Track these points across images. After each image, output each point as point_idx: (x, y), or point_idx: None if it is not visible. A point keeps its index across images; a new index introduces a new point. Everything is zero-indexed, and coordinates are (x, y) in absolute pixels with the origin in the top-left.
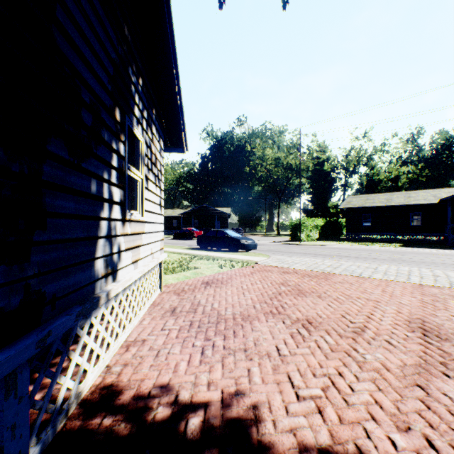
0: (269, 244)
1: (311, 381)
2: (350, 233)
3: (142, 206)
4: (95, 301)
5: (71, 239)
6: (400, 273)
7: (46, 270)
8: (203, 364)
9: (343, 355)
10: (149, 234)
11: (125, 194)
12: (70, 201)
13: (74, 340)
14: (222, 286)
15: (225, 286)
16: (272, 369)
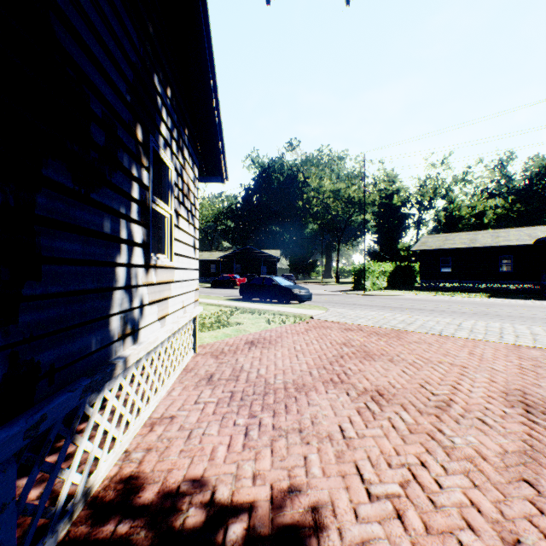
0: (327, 294)
1: (386, 473)
2: (425, 281)
3: (171, 248)
4: (108, 371)
5: (76, 291)
6: (490, 331)
7: (41, 333)
8: (248, 449)
9: (425, 437)
10: (180, 283)
11: (149, 233)
12: (75, 243)
13: (86, 417)
14: (270, 346)
15: (274, 347)
16: (334, 457)
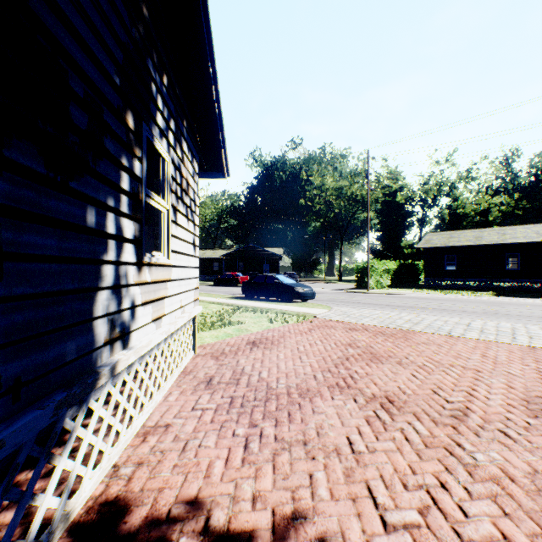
0: (330, 292)
1: (402, 497)
2: (429, 279)
3: (167, 245)
4: (90, 382)
5: (50, 292)
6: (501, 331)
7: (2, 342)
8: (247, 464)
9: (443, 453)
10: (178, 282)
11: (142, 228)
12: (49, 237)
13: None
14: (272, 347)
15: (276, 348)
16: (343, 476)
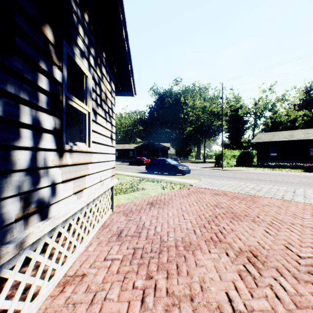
0: (199, 169)
1: None
2: (259, 161)
3: (89, 137)
4: None
5: None
6: None
7: None
8: None
9: None
10: (98, 163)
11: (62, 122)
12: None
13: None
14: (164, 207)
15: (166, 207)
16: None
